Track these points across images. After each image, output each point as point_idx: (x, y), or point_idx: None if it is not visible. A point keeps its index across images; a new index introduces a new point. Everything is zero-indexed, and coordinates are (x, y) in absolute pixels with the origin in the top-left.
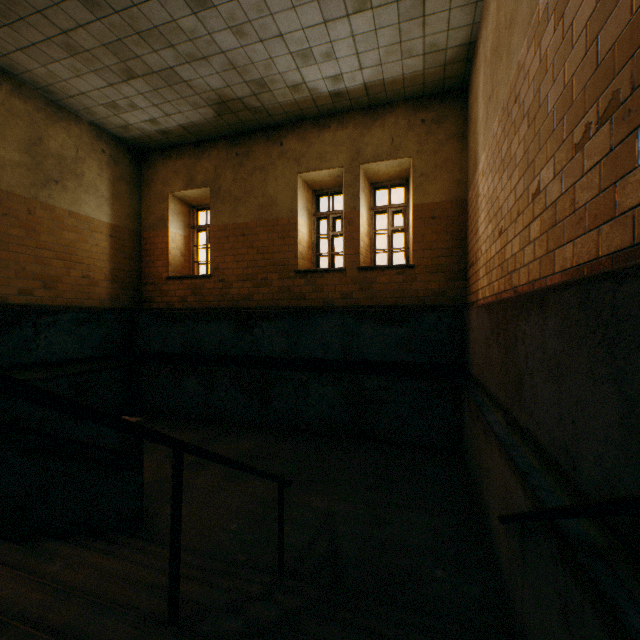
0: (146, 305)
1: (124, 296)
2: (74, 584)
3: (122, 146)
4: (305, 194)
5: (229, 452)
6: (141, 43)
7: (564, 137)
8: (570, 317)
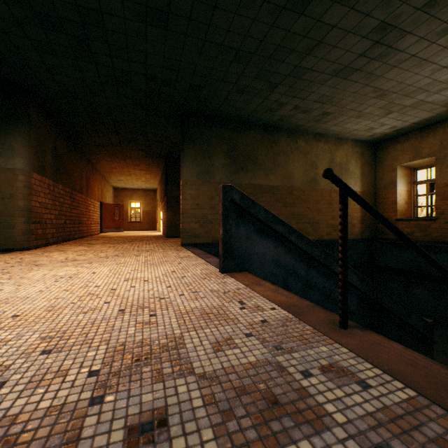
0: (378, 236)
1: (366, 231)
2: None
3: (365, 144)
4: None
5: None
6: (403, 98)
7: None
8: None
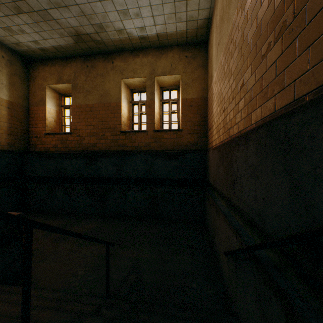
0: (32, 149)
1: (17, 143)
2: None
3: (16, 55)
4: (126, 90)
5: (81, 230)
6: None
7: (257, 53)
8: (261, 143)
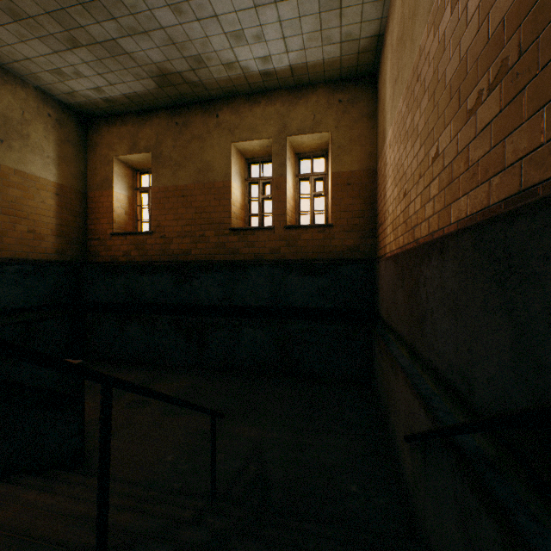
0: (92, 259)
1: (70, 250)
2: (3, 522)
3: (68, 111)
4: (238, 161)
5: (169, 390)
6: (84, 13)
7: (459, 105)
8: (466, 258)
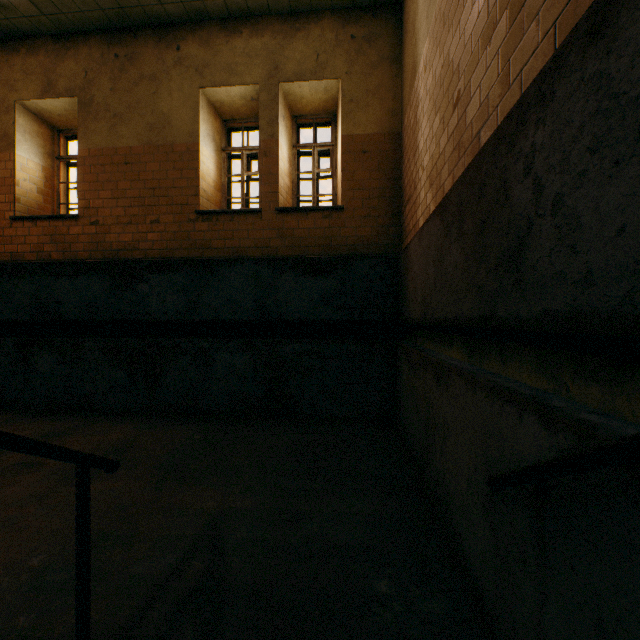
0: None
1: None
2: None
3: None
4: (211, 120)
5: (85, 446)
6: None
7: None
8: None
